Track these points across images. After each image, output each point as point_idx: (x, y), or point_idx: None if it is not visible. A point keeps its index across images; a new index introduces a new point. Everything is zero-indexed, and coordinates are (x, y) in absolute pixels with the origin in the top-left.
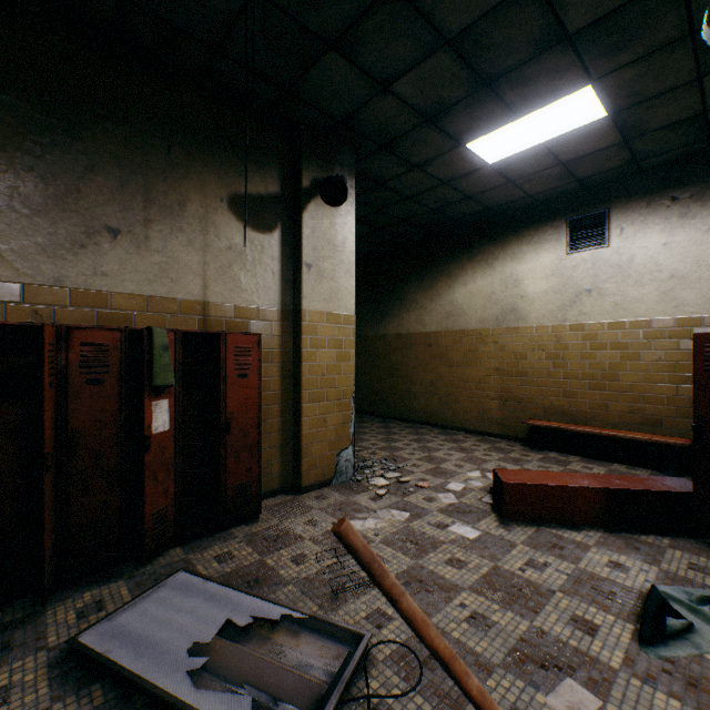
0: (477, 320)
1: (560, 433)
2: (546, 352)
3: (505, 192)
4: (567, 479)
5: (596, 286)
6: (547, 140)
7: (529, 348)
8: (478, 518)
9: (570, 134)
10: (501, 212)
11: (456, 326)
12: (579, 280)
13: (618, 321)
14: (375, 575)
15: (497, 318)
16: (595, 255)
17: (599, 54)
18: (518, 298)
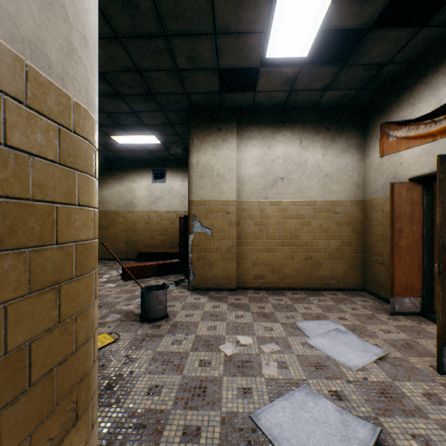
0: (115, 206)
1: (150, 254)
2: (145, 221)
3: (128, 153)
4: (147, 263)
5: (162, 197)
6: (143, 143)
7: (138, 220)
8: (116, 282)
9: (150, 144)
10: (127, 159)
11: (104, 208)
12: (157, 193)
13: (169, 210)
14: (107, 246)
15: (125, 206)
16: (162, 185)
17: (155, 130)
18: (134, 198)
